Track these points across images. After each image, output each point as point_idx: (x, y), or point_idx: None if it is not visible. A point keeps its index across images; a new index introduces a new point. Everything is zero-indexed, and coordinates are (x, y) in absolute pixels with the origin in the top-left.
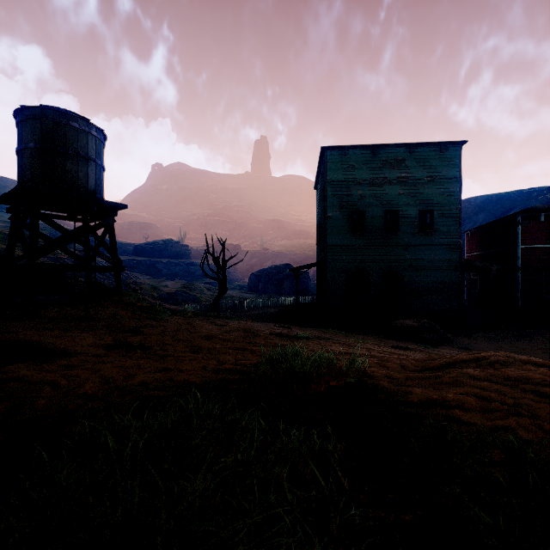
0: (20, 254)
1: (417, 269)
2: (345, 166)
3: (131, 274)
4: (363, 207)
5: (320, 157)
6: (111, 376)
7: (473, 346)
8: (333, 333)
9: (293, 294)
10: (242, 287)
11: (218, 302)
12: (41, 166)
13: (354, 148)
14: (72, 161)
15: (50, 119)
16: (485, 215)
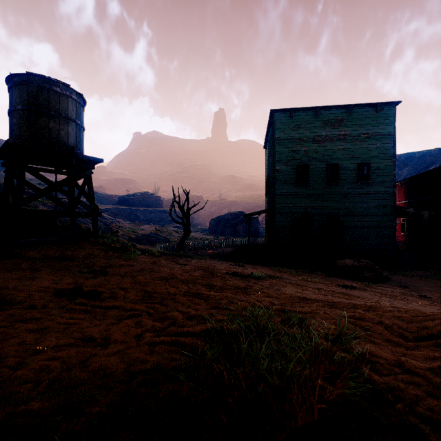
0: None
1: (355, 215)
2: (291, 126)
3: (115, 219)
4: (307, 161)
5: (270, 119)
6: (6, 355)
7: (410, 284)
8: (282, 271)
9: (245, 236)
10: (204, 230)
11: (183, 242)
12: (28, 125)
13: (299, 110)
14: (55, 121)
15: (35, 84)
16: (409, 169)
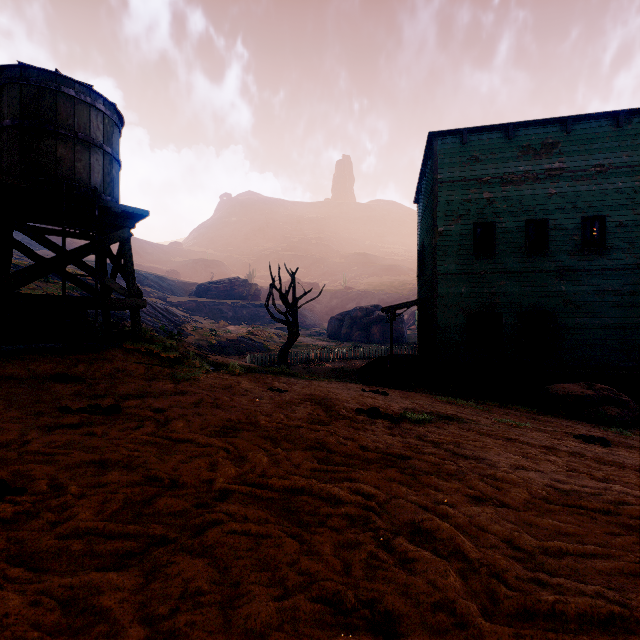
0: (52, 292)
1: (578, 306)
2: (465, 158)
3: (190, 317)
4: (491, 216)
5: (426, 150)
6: None
7: None
8: (453, 402)
9: (383, 342)
10: (320, 333)
11: (287, 351)
12: (21, 152)
13: (478, 131)
14: (66, 146)
15: (32, 82)
16: None
